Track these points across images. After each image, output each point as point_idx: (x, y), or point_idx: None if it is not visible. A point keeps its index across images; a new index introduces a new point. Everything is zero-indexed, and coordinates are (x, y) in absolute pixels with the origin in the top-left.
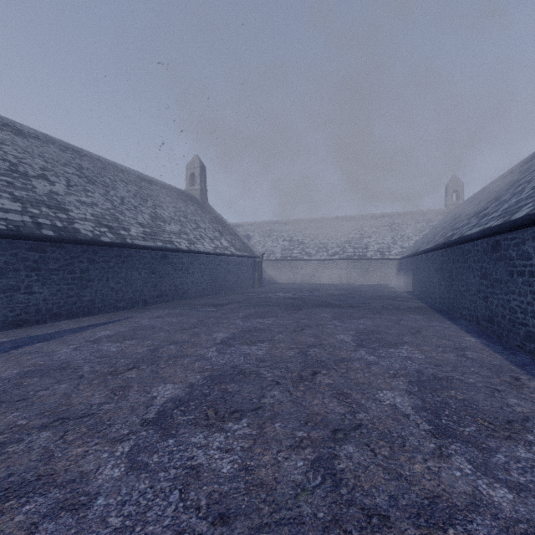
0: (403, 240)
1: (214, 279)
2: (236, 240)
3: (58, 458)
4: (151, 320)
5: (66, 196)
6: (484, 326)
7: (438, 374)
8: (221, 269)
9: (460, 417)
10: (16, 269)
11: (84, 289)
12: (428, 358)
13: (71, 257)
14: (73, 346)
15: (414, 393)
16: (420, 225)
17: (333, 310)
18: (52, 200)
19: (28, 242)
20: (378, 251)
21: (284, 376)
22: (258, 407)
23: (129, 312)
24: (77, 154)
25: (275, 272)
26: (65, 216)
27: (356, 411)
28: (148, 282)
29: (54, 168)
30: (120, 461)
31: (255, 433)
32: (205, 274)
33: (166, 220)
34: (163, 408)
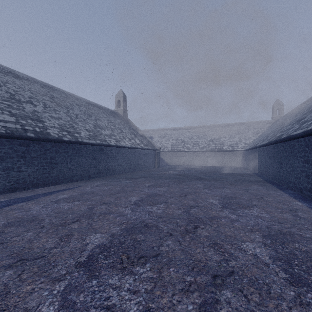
0: (245, 139)
1: (131, 163)
2: (144, 139)
3: (12, 294)
4: (92, 188)
5: (43, 113)
6: (306, 194)
7: (282, 229)
8: (135, 157)
9: (307, 267)
10: (11, 157)
11: (52, 169)
12: (272, 217)
13: (45, 150)
14: (42, 205)
15: (268, 245)
16: (256, 130)
17: (204, 182)
18: (34, 115)
19: (18, 140)
20: (230, 146)
21: (175, 229)
22: (158, 254)
23: (79, 182)
24: (51, 89)
25: (167, 158)
26: (42, 125)
27: (228, 259)
28: (91, 164)
29: (37, 97)
30: (55, 299)
31: (155, 276)
32: (125, 160)
33: (103, 127)
34: (92, 253)
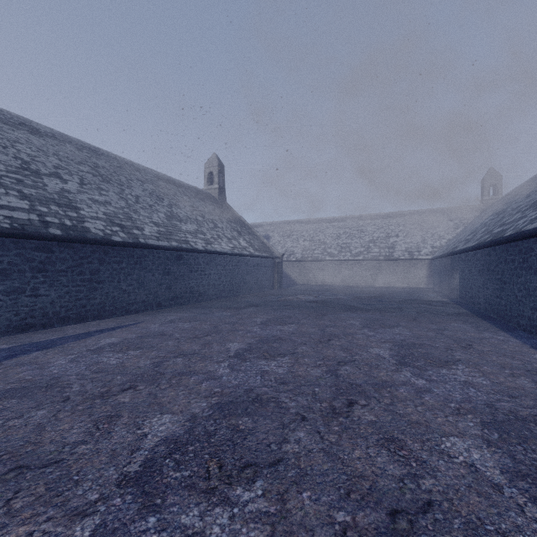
0: (434, 239)
1: (232, 281)
2: (254, 240)
3: None
4: (162, 325)
5: (78, 195)
6: None
7: (518, 410)
8: (239, 270)
9: None
10: (21, 270)
11: (93, 291)
12: (495, 384)
13: (80, 258)
14: (72, 356)
15: (495, 443)
16: (452, 222)
17: (361, 316)
18: (63, 198)
19: (33, 241)
20: (406, 251)
21: (311, 407)
22: (278, 459)
23: (141, 315)
24: (93, 153)
25: (295, 273)
26: (75, 215)
27: (418, 474)
28: (162, 283)
29: (68, 166)
30: None
31: (273, 511)
32: (222, 275)
33: (182, 219)
34: (152, 455)
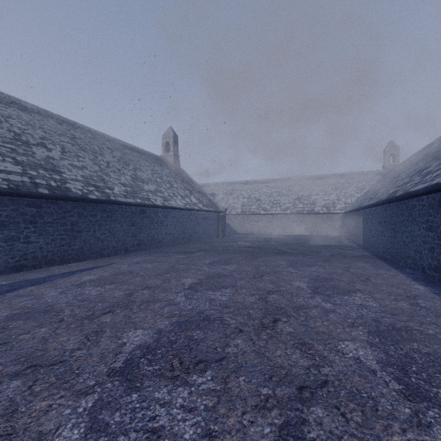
0: (346, 197)
1: (185, 230)
2: (203, 197)
3: (20, 413)
4: (130, 266)
5: (60, 161)
6: (430, 275)
7: (396, 323)
8: (190, 222)
9: (429, 375)
10: (16, 222)
11: (74, 239)
12: (382, 306)
13: (63, 212)
14: (60, 289)
15: (375, 344)
16: (361, 184)
17: (287, 258)
18: (48, 163)
19: (26, 199)
20: (324, 206)
21: (247, 323)
22: (222, 357)
23: (112, 258)
24: (71, 126)
25: (236, 224)
26: (59, 177)
27: (320, 365)
28: (129, 233)
29: (52, 137)
30: (81, 420)
31: (219, 388)
32: (177, 226)
33: (145, 180)
34: (131, 356)
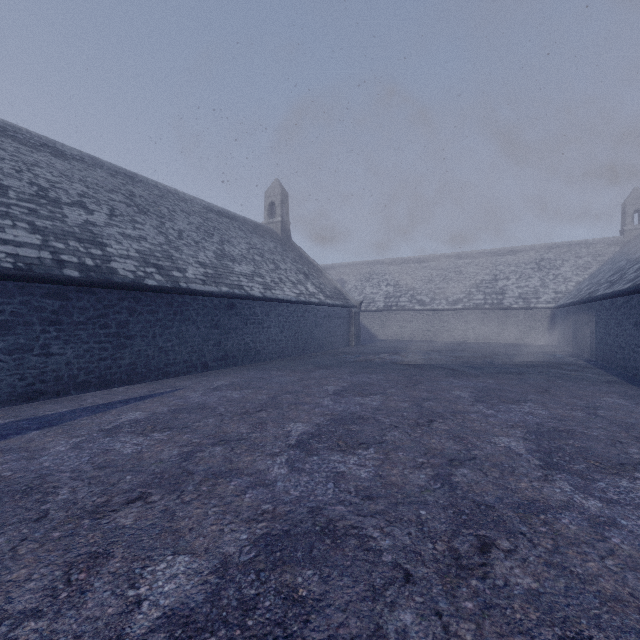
0: (557, 282)
1: (297, 335)
2: (325, 284)
3: None
4: (205, 394)
5: (106, 228)
6: None
7: None
8: (306, 322)
9: None
10: (27, 322)
11: (121, 349)
12: None
13: (104, 307)
14: (76, 440)
15: None
16: (582, 260)
17: (469, 385)
18: (85, 232)
19: (44, 285)
20: (520, 297)
21: (418, 551)
22: None
23: (181, 380)
24: (130, 179)
25: (376, 325)
26: (100, 253)
27: None
28: (209, 339)
29: (97, 194)
30: None
31: None
32: (285, 329)
33: (236, 259)
34: None
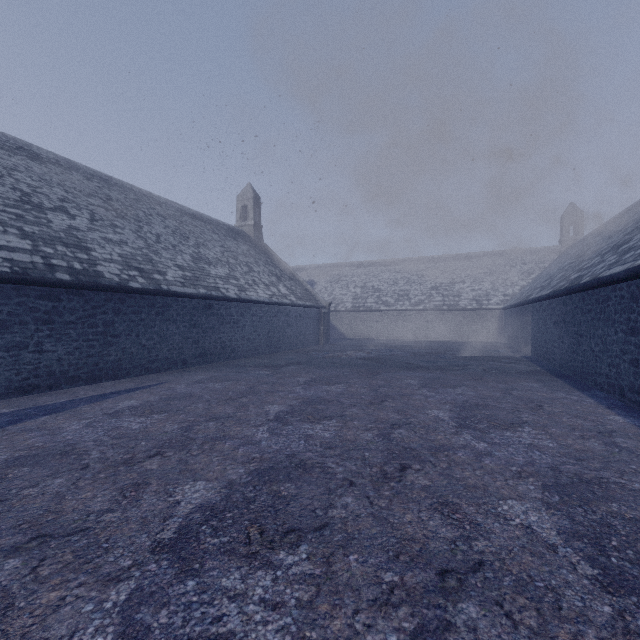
0: (506, 285)
1: (270, 334)
2: (297, 286)
3: (17, 610)
4: (189, 386)
5: (88, 233)
6: (632, 400)
7: (584, 473)
8: (278, 322)
9: (638, 553)
10: (23, 322)
11: (108, 347)
12: (563, 447)
13: (92, 307)
14: (86, 421)
15: (554, 505)
16: (527, 266)
17: (420, 375)
18: (70, 237)
19: (37, 288)
20: (473, 299)
21: (360, 472)
22: (324, 524)
23: (163, 375)
24: (105, 183)
25: (345, 325)
26: (86, 257)
27: (471, 536)
28: (188, 337)
29: (76, 199)
30: (109, 621)
31: (319, 573)
32: (258, 328)
33: (212, 262)
34: (187, 522)
